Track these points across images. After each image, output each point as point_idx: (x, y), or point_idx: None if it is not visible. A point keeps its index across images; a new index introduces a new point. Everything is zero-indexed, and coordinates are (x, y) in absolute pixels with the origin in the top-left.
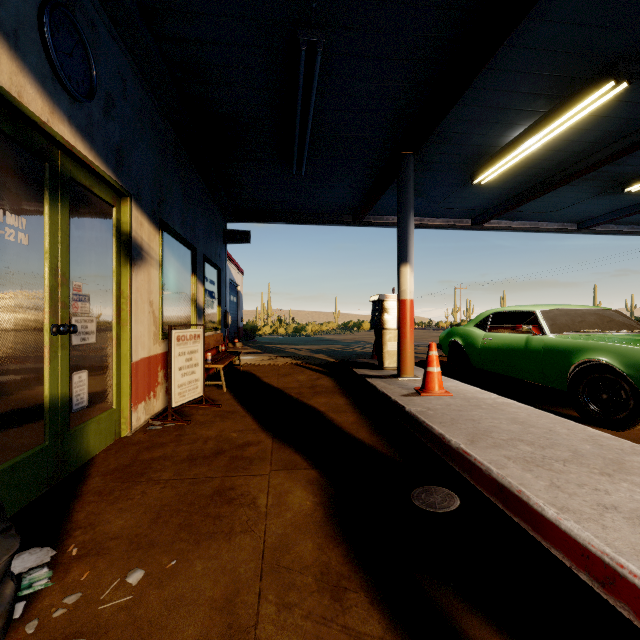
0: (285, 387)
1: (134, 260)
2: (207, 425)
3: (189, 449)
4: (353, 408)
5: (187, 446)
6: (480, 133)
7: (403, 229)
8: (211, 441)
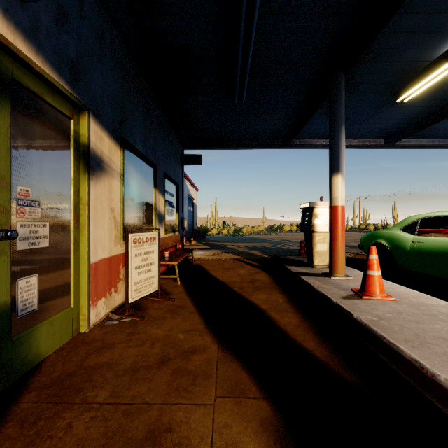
0: (229, 281)
1: (93, 170)
2: (158, 322)
3: (135, 354)
4: (293, 307)
5: (134, 349)
6: (413, 47)
7: (335, 142)
8: (158, 344)
